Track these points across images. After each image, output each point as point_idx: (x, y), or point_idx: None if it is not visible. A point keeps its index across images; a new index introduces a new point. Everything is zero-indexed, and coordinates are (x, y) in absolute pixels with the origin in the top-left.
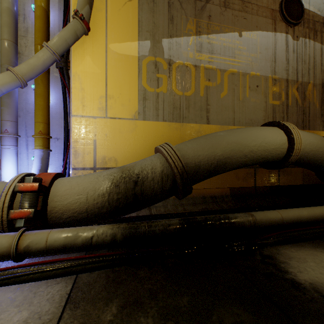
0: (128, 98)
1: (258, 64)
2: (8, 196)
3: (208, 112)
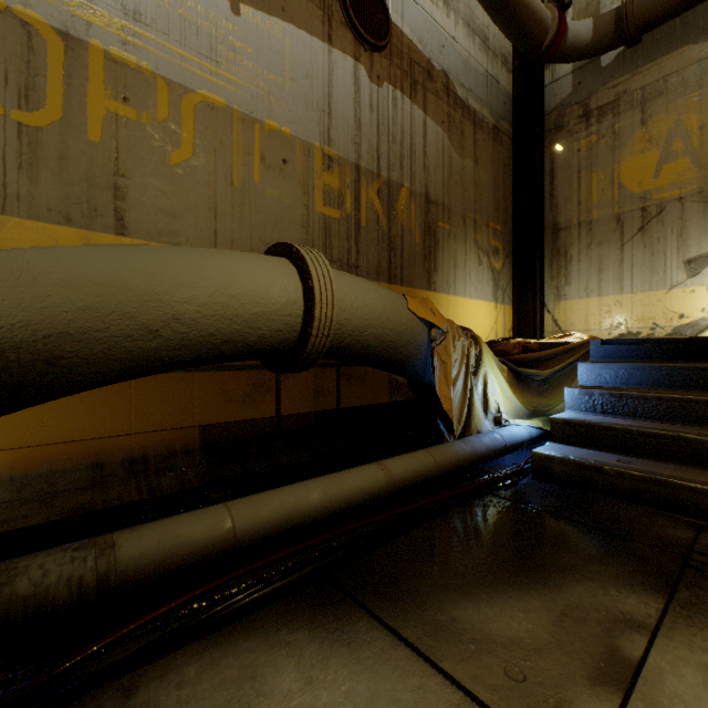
0: None
1: (288, 105)
2: None
3: (124, 199)
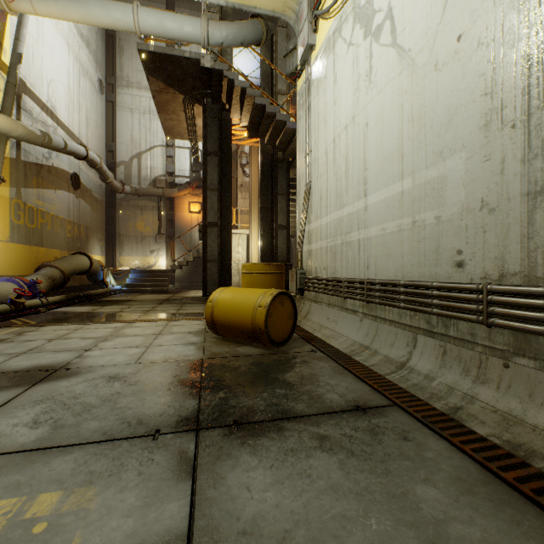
0: (5, 227)
1: (63, 211)
2: (27, 286)
3: (43, 239)
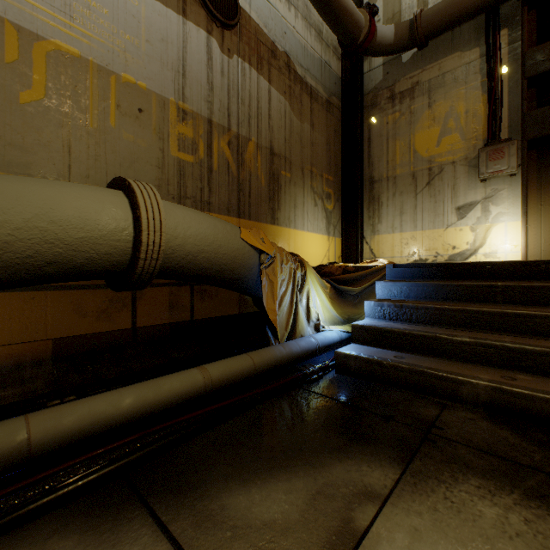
0: None
1: (144, 63)
2: None
3: None
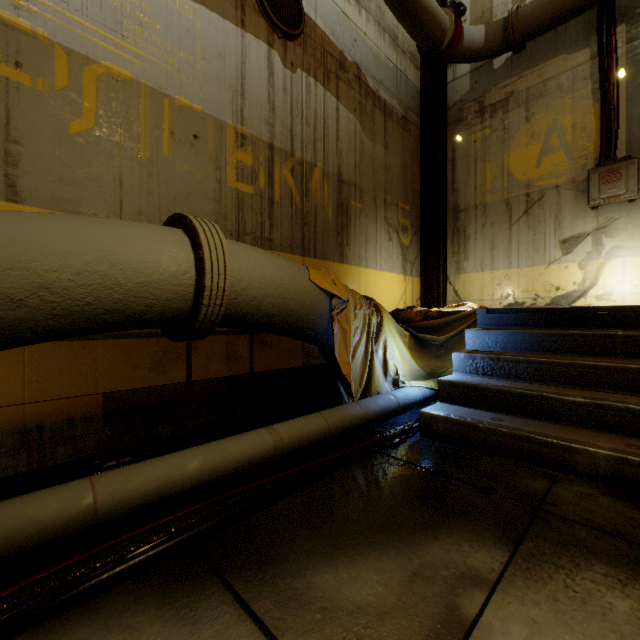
0: None
1: (199, 83)
2: None
3: (16, 165)
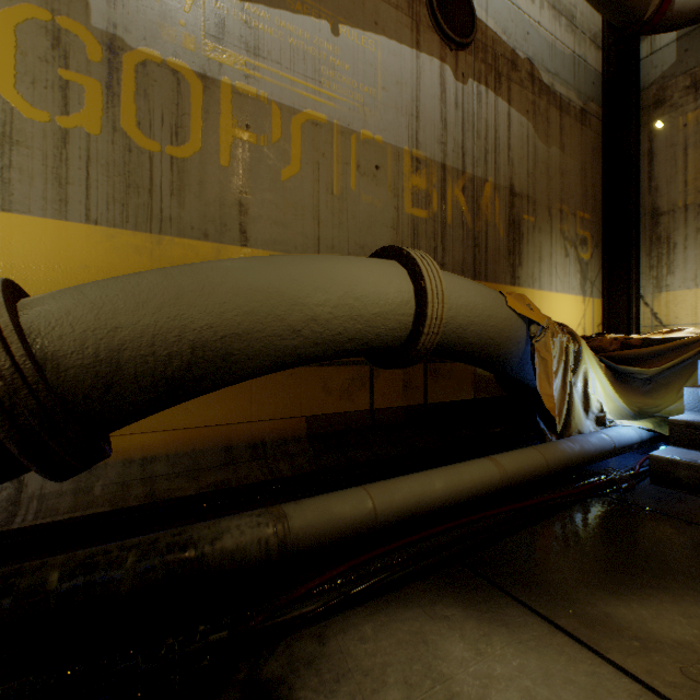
0: None
1: (380, 114)
2: None
3: (246, 214)
